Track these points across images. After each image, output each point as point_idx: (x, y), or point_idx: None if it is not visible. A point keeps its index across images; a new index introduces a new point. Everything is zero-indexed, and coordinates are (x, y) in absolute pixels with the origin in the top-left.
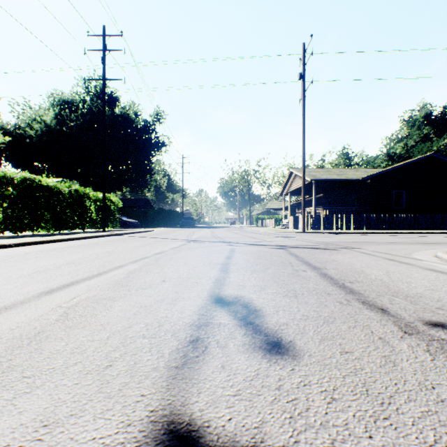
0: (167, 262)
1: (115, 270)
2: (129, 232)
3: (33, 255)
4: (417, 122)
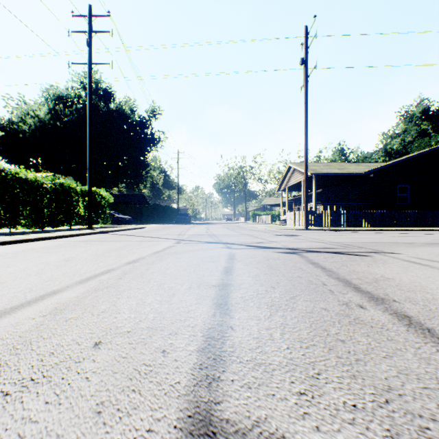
0: (134, 281)
1: (33, 304)
2: (117, 230)
3: None
4: (414, 118)
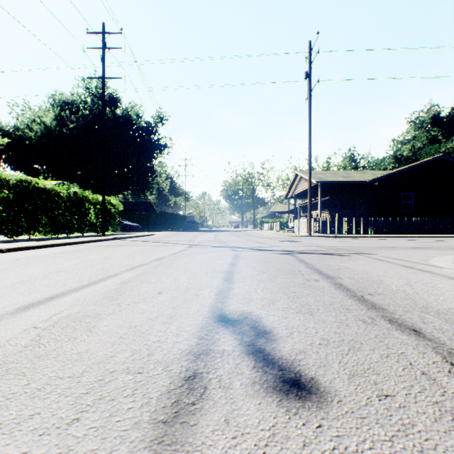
0: (166, 269)
1: (108, 279)
2: (129, 236)
3: (22, 262)
4: (424, 124)
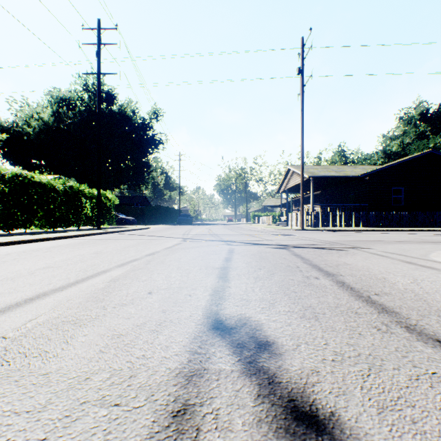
0: (158, 265)
1: (96, 277)
2: (124, 230)
3: (12, 257)
4: (413, 120)
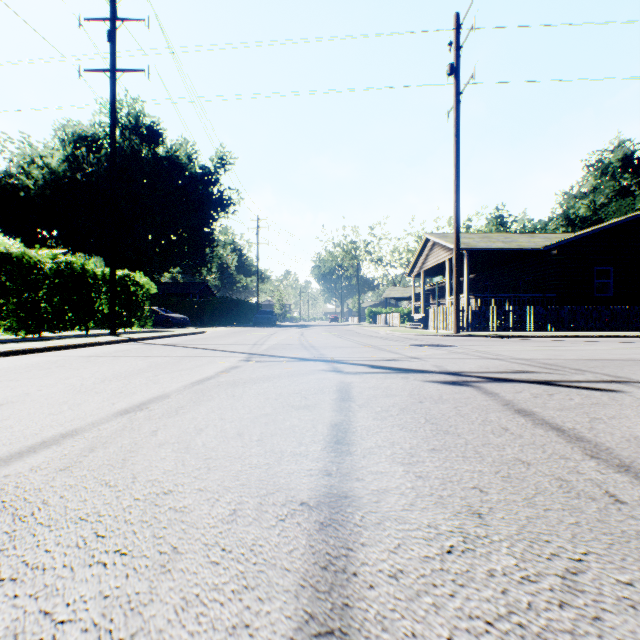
0: (91, 481)
1: None
2: (157, 336)
3: None
4: (610, 168)
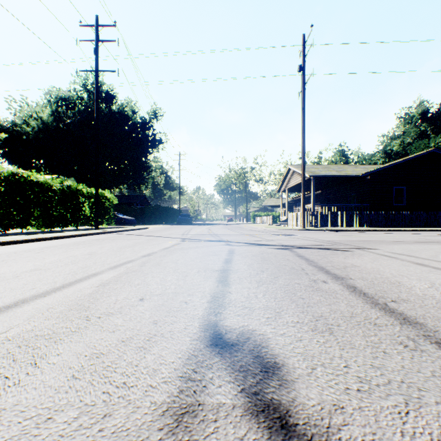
0: (153, 268)
1: (85, 281)
2: (123, 230)
3: (0, 258)
4: (414, 119)
